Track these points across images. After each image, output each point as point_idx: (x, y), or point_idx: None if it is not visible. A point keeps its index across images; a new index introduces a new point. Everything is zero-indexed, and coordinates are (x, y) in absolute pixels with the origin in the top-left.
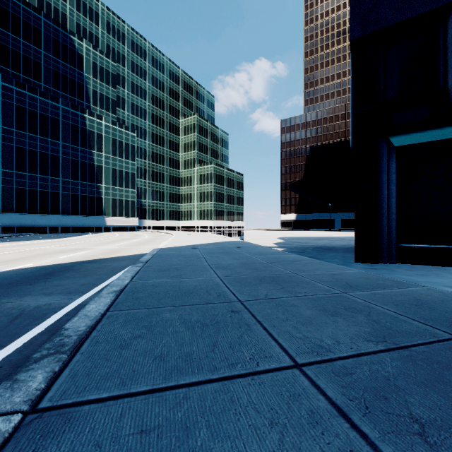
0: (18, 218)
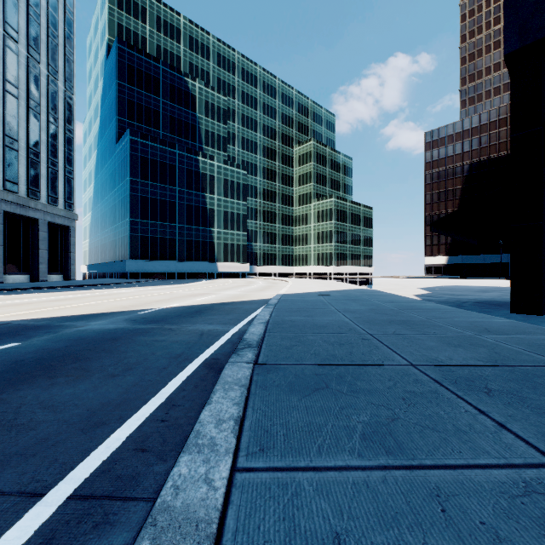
0: (142, 265)
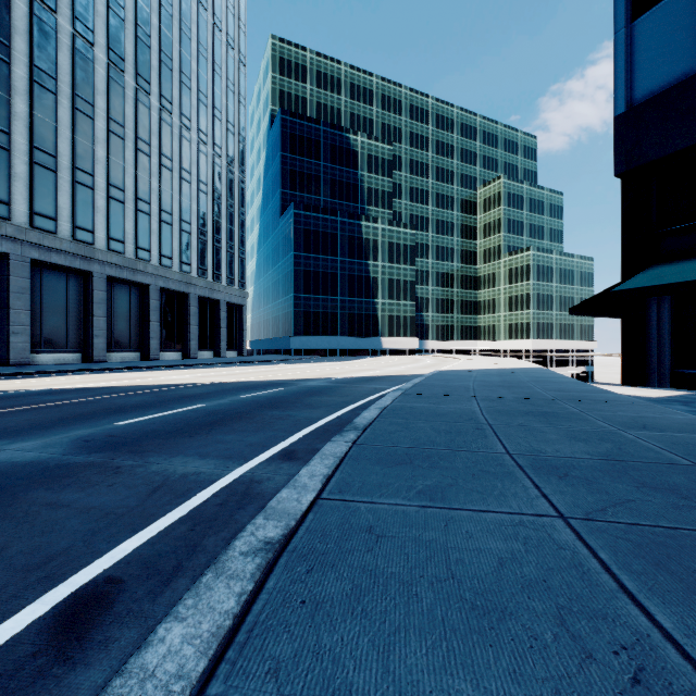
0: (305, 341)
